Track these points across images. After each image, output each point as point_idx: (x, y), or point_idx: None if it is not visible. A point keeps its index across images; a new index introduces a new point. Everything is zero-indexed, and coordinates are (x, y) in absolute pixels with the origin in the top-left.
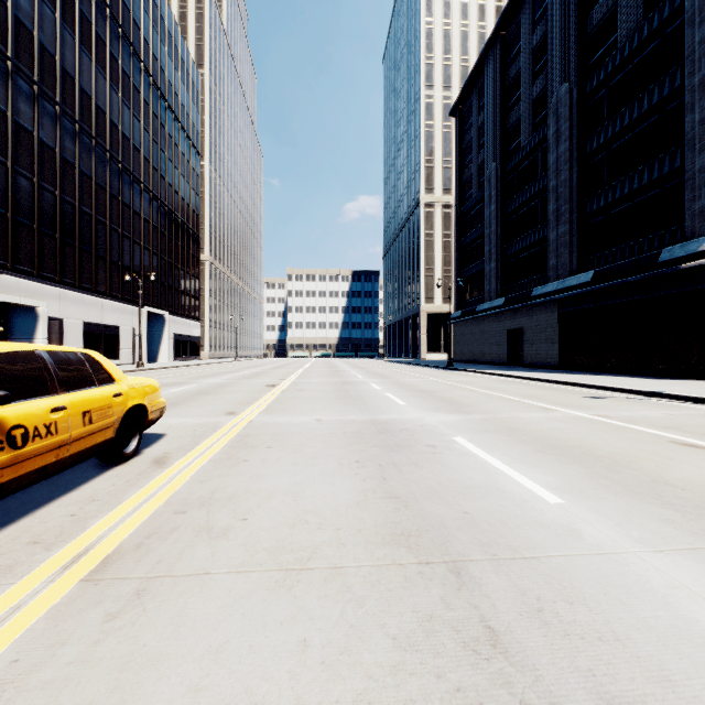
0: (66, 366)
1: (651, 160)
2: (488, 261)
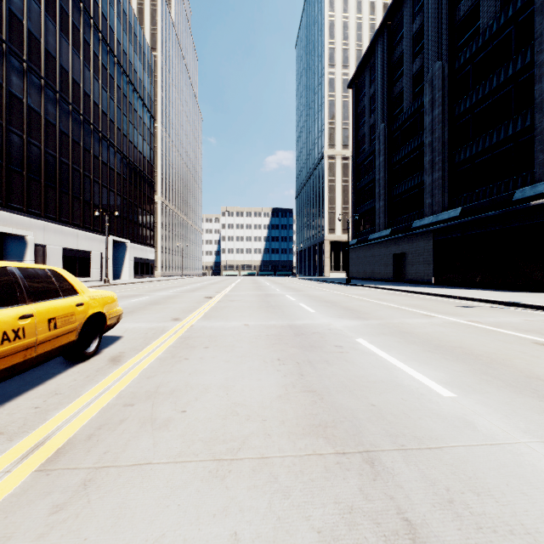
0: (35, 280)
1: (507, 120)
2: (378, 200)
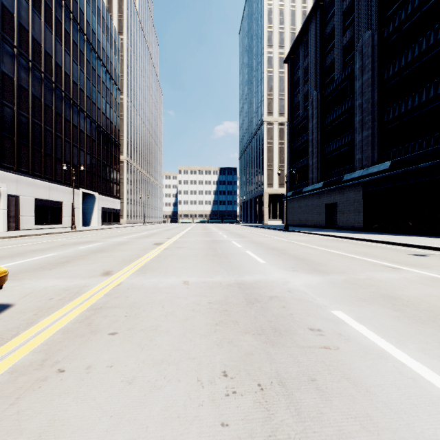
0: None
1: (436, 79)
2: (311, 158)
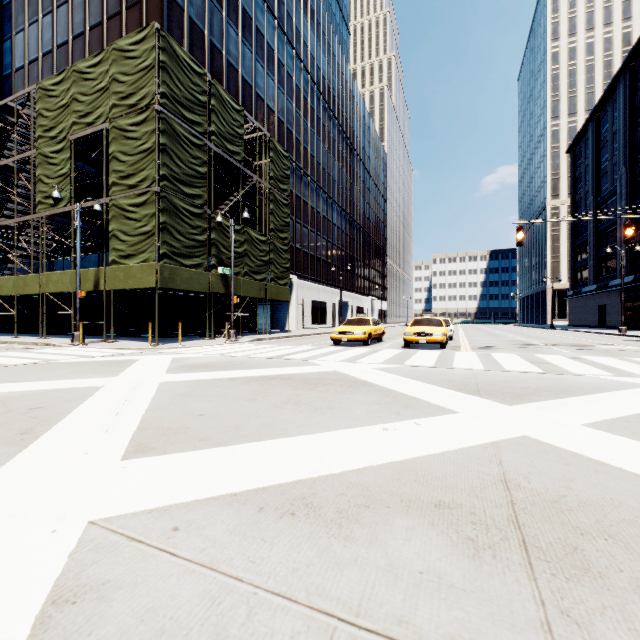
0: None
1: None
2: (588, 260)
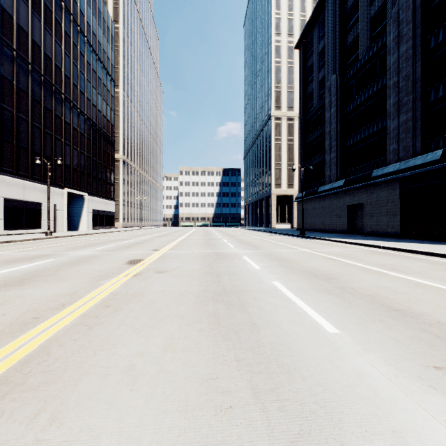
0: None
1: None
2: (328, 152)
